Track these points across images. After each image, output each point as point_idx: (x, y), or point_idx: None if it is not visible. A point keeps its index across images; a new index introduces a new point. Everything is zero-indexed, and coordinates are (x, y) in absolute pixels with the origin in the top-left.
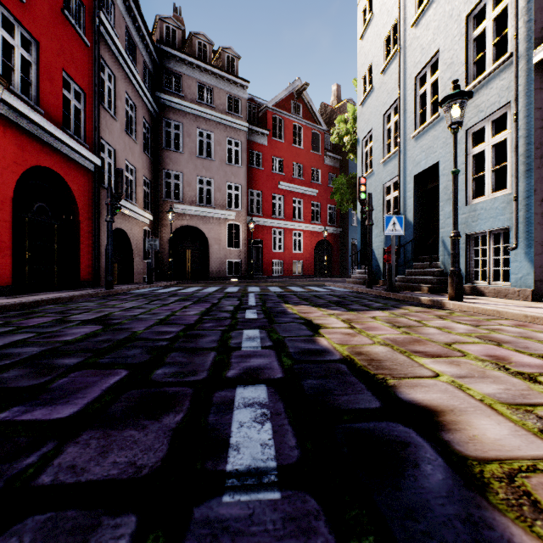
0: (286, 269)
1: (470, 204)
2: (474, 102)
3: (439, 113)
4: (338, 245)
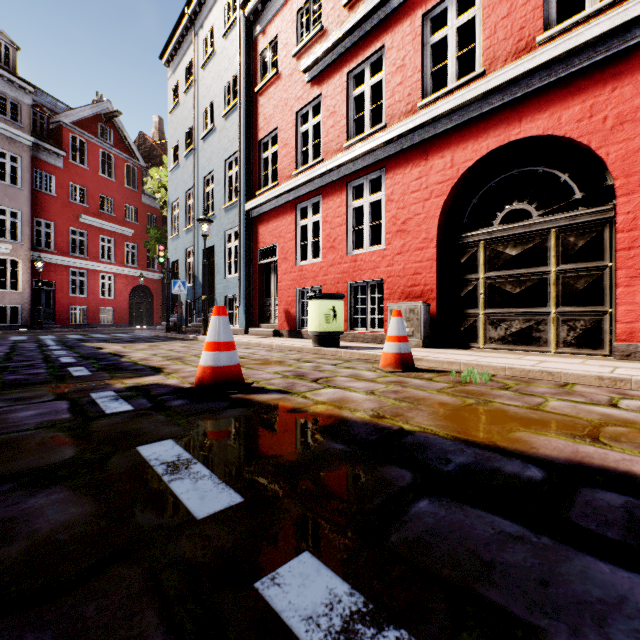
0: (91, 317)
1: (227, 277)
2: (228, 216)
3: (214, 213)
4: (160, 292)
